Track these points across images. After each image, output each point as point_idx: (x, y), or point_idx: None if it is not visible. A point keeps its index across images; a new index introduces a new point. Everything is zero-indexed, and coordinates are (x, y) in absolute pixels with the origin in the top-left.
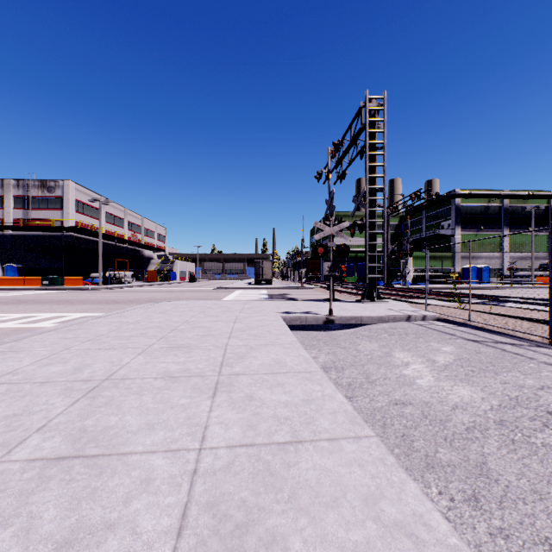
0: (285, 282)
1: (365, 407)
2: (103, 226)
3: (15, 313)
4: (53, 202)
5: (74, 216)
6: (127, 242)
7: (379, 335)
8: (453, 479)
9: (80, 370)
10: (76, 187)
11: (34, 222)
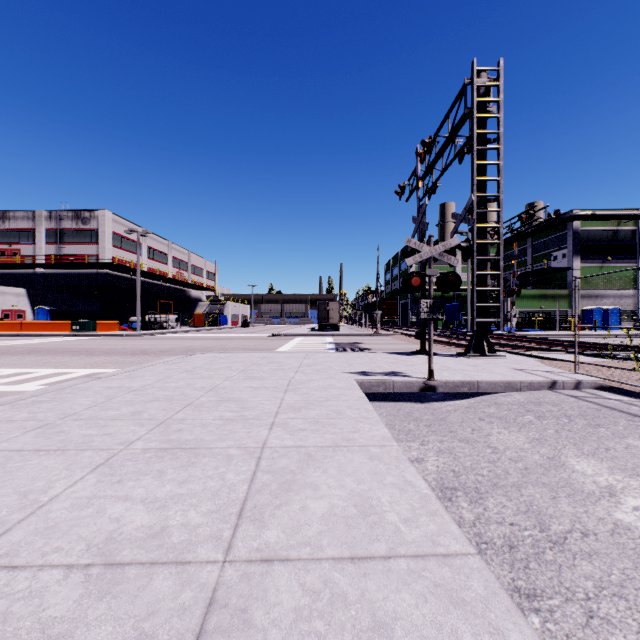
0: (355, 327)
1: None
2: (144, 262)
3: (11, 368)
4: (88, 235)
5: (111, 252)
6: (171, 281)
7: (518, 417)
8: None
9: None
10: (113, 218)
11: (67, 259)
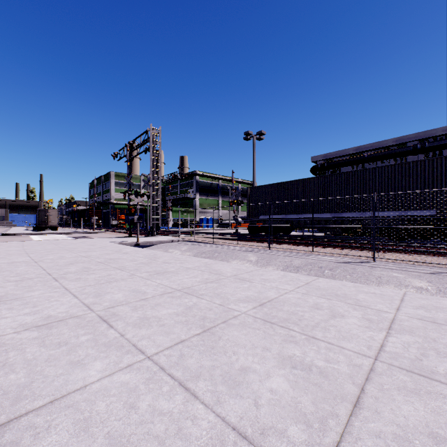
0: (68, 228)
1: None
2: None
3: None
4: None
5: None
6: None
7: (162, 247)
8: None
9: (64, 256)
10: None
11: None
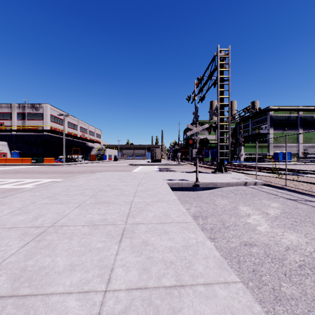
0: (169, 161)
1: (224, 246)
2: (65, 129)
3: (13, 179)
4: (38, 116)
5: (50, 124)
6: (79, 138)
7: (228, 195)
8: (298, 312)
9: (36, 219)
10: (51, 107)
11: (28, 127)
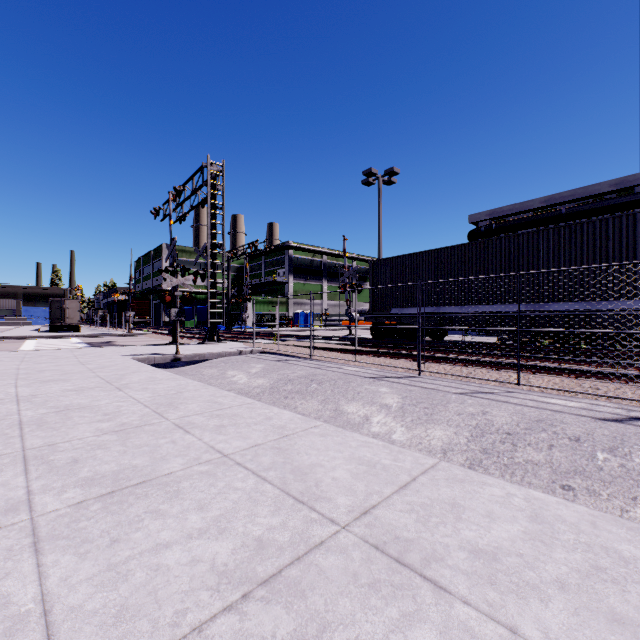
0: (100, 328)
1: None
2: None
3: None
4: None
5: None
6: None
7: (218, 365)
8: None
9: None
10: None
11: None
